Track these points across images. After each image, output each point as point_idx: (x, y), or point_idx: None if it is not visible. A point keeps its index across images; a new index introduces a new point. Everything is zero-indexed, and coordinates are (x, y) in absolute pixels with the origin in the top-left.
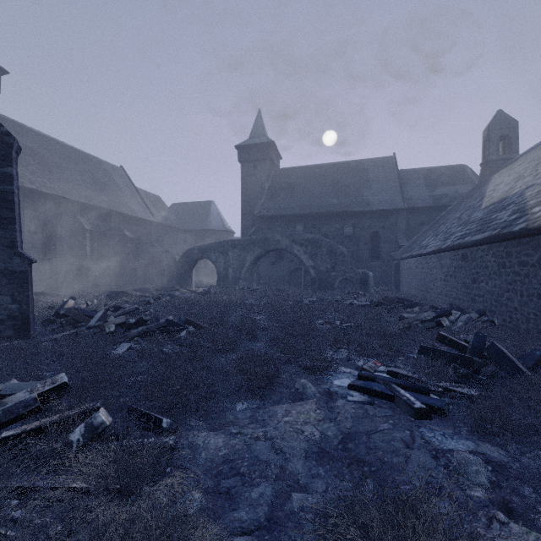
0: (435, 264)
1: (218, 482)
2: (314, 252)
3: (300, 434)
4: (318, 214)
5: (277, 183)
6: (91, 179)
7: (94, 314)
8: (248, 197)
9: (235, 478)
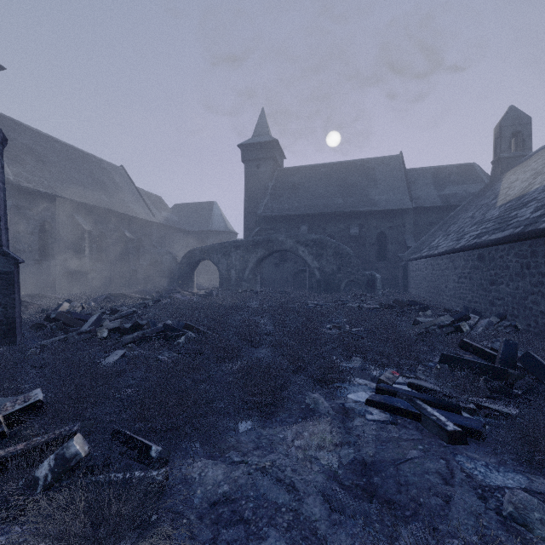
0: (448, 265)
1: (216, 532)
2: (319, 253)
3: (314, 463)
4: (323, 214)
5: (281, 182)
6: (91, 179)
7: (88, 317)
8: (251, 197)
9: (237, 528)
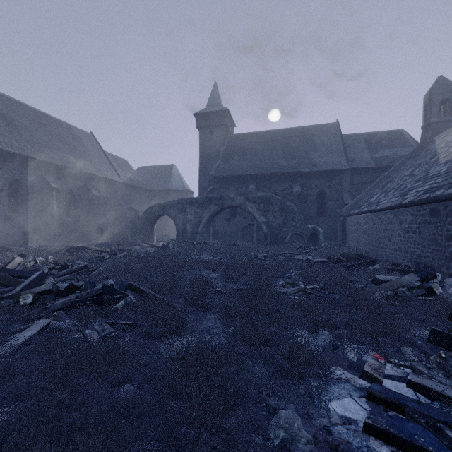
0: (391, 219)
1: None
2: (266, 209)
3: None
4: (269, 174)
5: (231, 147)
6: (61, 142)
7: (33, 274)
8: (205, 160)
9: None
